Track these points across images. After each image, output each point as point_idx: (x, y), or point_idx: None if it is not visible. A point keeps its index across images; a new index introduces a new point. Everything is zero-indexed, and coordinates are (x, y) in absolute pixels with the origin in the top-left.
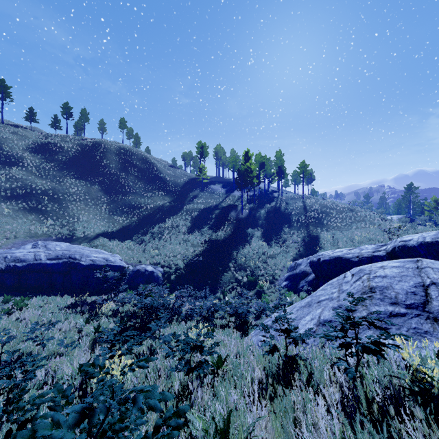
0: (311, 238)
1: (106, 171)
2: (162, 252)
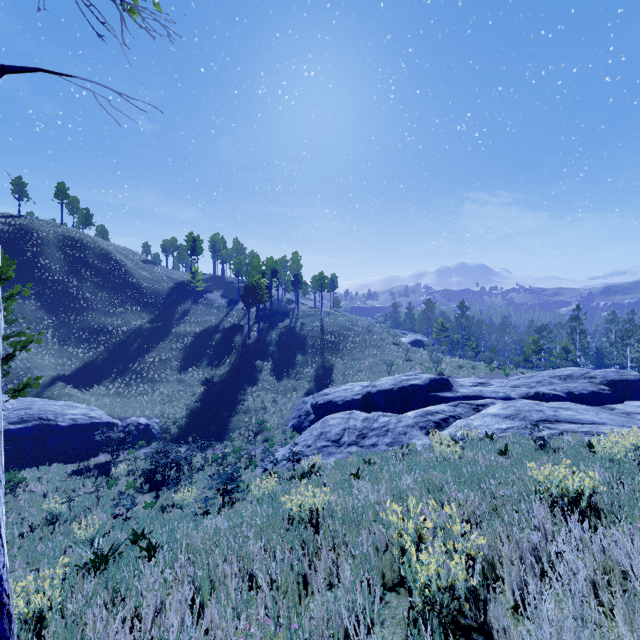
0: (325, 368)
1: (46, 276)
2: (153, 397)
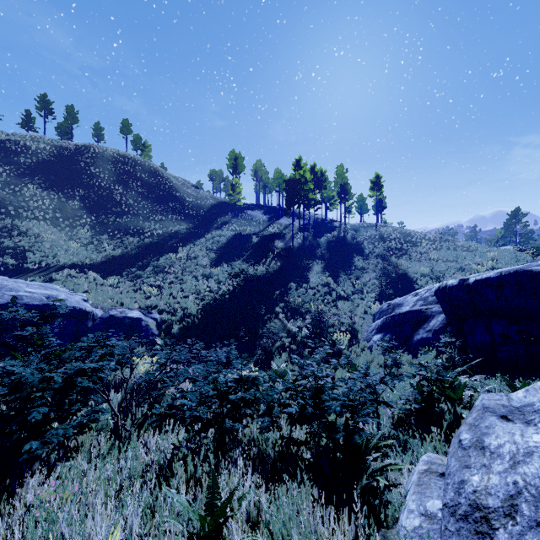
0: (398, 274)
1: (94, 182)
2: (165, 290)
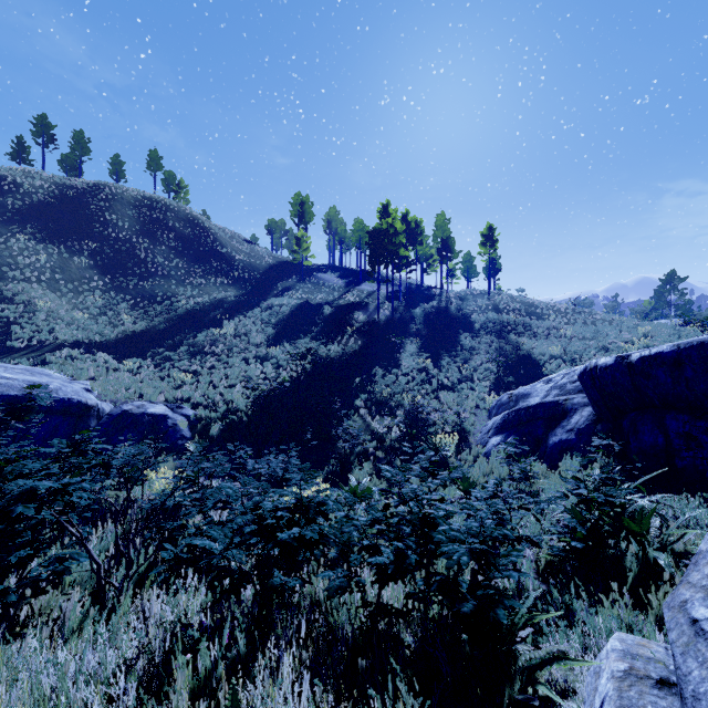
0: (519, 356)
1: (109, 232)
2: (203, 377)
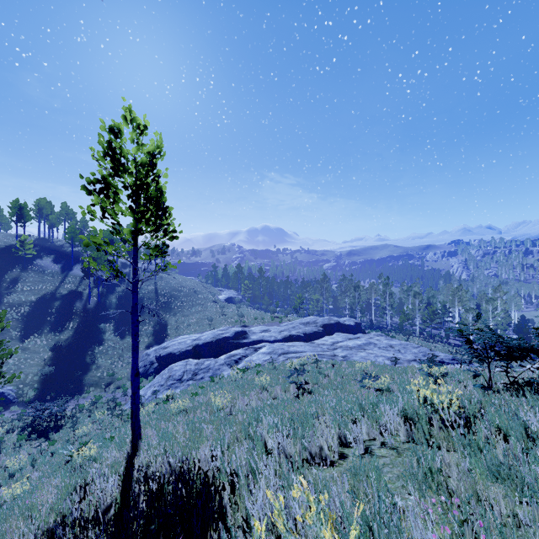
0: (161, 324)
1: None
2: None
